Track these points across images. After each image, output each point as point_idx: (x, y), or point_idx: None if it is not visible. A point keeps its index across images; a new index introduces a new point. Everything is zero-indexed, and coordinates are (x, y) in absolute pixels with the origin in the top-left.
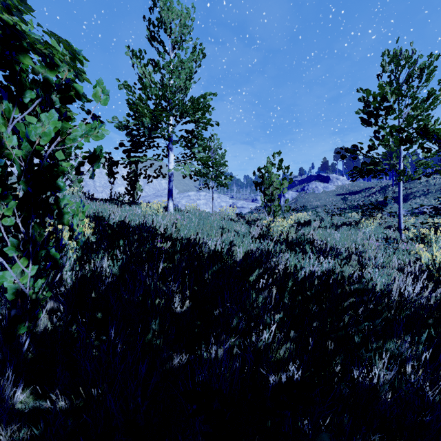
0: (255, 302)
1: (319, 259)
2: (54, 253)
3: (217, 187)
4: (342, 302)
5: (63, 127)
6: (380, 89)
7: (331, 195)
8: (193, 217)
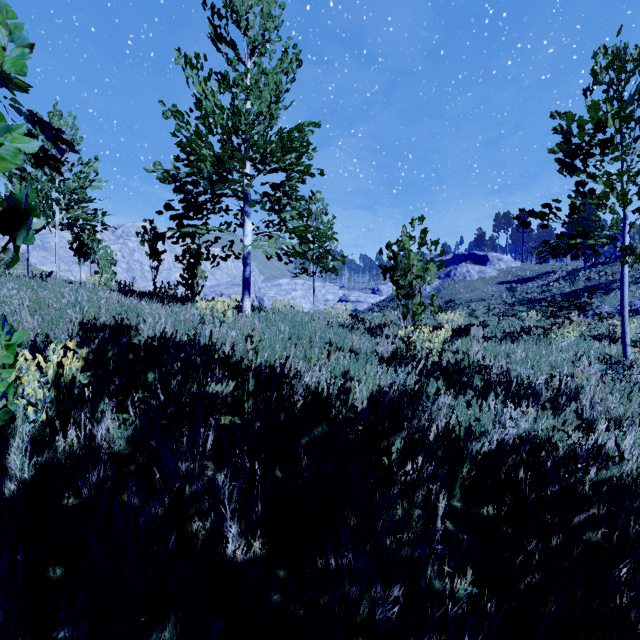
0: (405, 533)
1: (504, 406)
2: None
3: (321, 272)
4: (575, 513)
5: None
6: (591, 112)
7: (490, 283)
8: (283, 323)
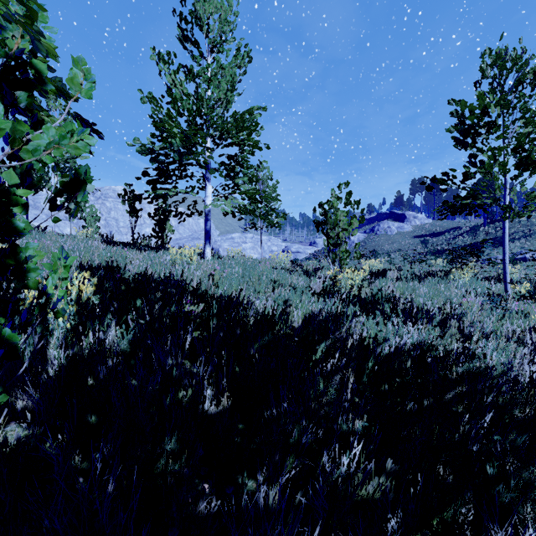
0: (324, 397)
1: (405, 325)
2: (10, 335)
3: (267, 227)
4: (446, 392)
5: (14, 130)
6: (479, 100)
7: (407, 237)
8: (237, 266)
